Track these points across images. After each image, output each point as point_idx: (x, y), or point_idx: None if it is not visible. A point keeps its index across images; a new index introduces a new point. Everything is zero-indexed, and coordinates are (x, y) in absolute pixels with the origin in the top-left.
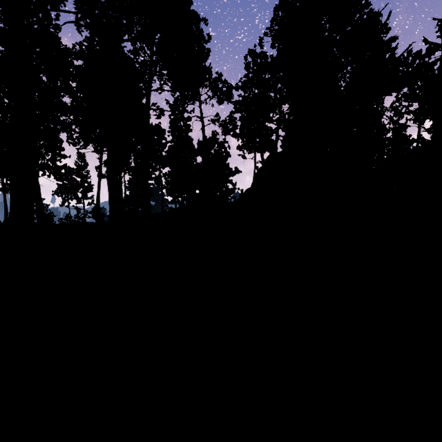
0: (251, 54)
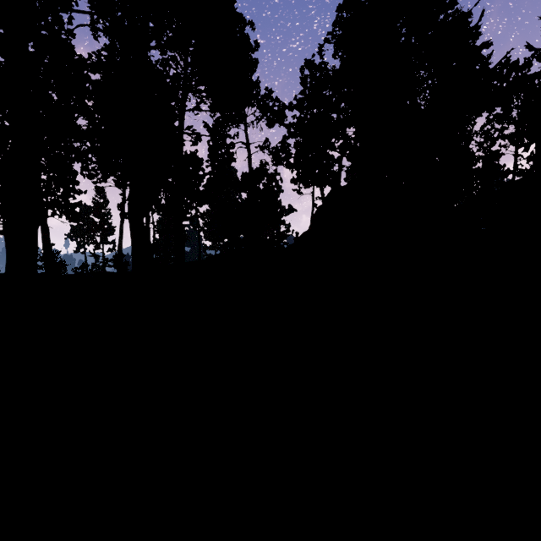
0: (309, 65)
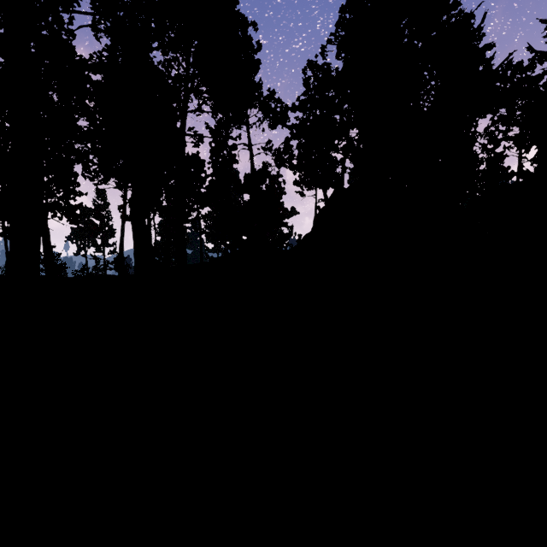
0: (311, 66)
